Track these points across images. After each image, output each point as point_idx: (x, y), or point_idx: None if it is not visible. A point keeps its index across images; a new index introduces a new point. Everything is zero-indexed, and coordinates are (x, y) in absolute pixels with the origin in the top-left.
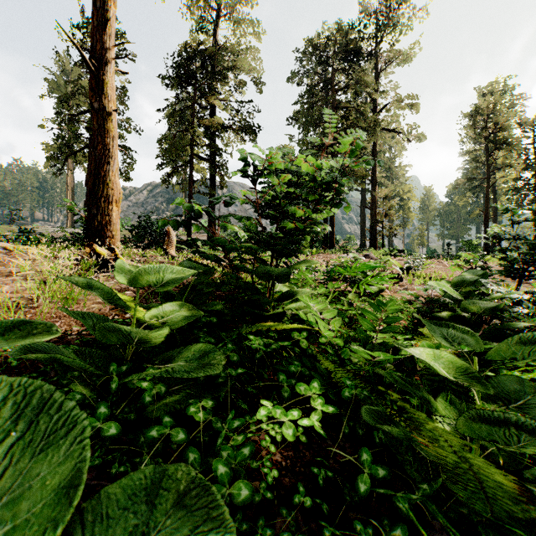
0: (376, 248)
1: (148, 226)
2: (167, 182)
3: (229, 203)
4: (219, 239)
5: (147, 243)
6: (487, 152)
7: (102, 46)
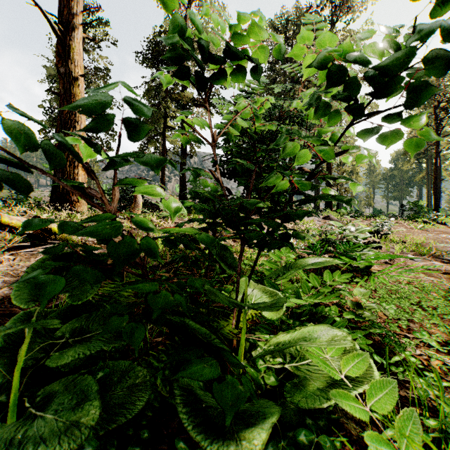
0: (331, 209)
1: (124, 190)
2: (143, 150)
3: (140, 127)
4: (101, 219)
5: (123, 205)
6: (436, 119)
7: (68, 11)
